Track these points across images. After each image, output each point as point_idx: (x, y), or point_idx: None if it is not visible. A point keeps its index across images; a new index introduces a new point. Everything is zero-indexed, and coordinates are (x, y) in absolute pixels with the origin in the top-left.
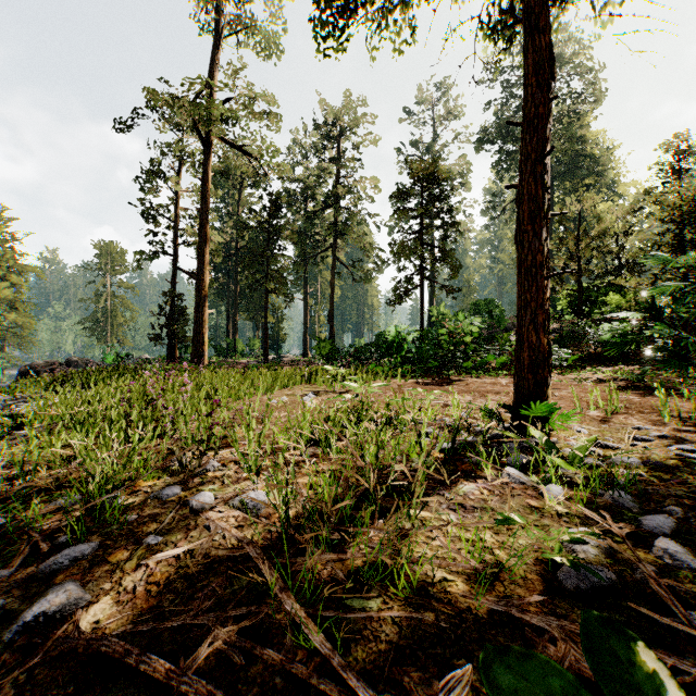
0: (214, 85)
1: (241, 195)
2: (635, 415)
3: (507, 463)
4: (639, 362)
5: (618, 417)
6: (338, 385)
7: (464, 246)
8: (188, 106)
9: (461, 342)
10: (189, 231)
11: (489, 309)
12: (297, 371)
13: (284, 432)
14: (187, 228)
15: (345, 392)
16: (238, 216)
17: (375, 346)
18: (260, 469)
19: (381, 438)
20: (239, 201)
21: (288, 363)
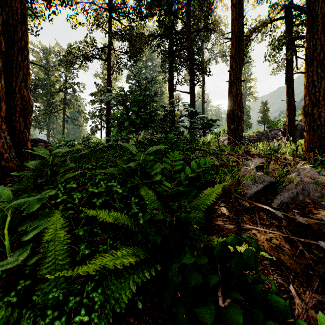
0: None
1: None
2: None
3: None
4: None
5: None
6: None
7: None
8: None
9: None
10: None
11: None
12: None
13: None
14: None
15: None
16: None
17: None
18: None
19: None
20: None
21: None
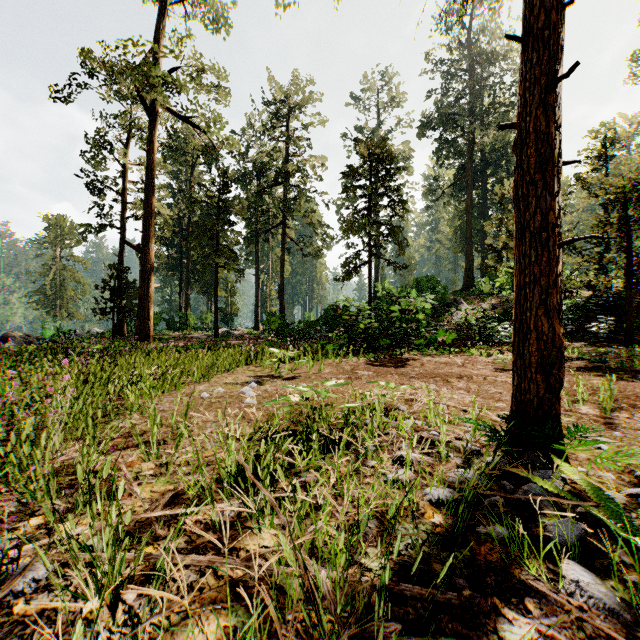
0: (157, 49)
1: (194, 172)
2: (633, 412)
3: (549, 538)
4: (583, 338)
5: (618, 416)
6: (286, 368)
7: (407, 226)
8: (129, 69)
9: (414, 319)
10: (137, 204)
11: (431, 285)
12: (243, 350)
13: (192, 476)
14: (135, 202)
15: (293, 377)
16: (190, 192)
17: (324, 320)
18: (124, 584)
19: (340, 470)
20: (191, 178)
21: (238, 338)
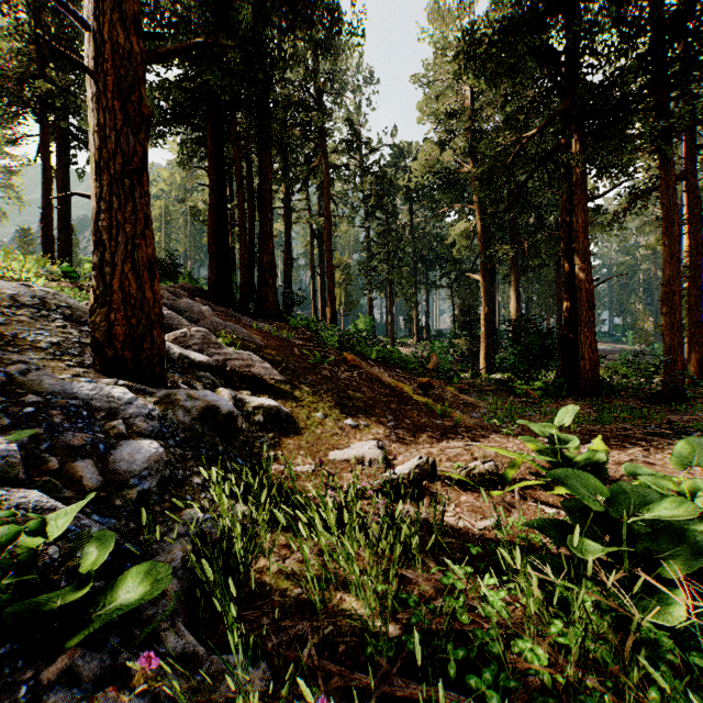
0: None
1: None
2: None
3: None
4: None
5: None
6: None
7: None
8: None
9: None
10: None
11: None
12: None
13: None
14: None
15: None
16: None
17: None
18: None
19: None
20: None
21: None
